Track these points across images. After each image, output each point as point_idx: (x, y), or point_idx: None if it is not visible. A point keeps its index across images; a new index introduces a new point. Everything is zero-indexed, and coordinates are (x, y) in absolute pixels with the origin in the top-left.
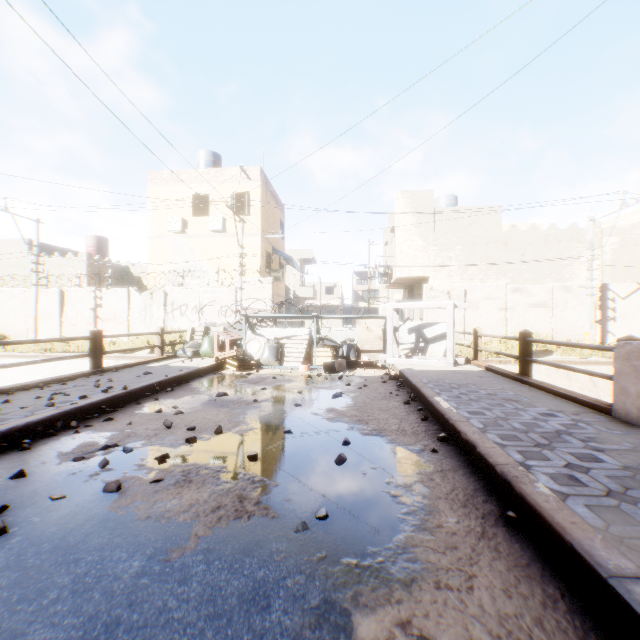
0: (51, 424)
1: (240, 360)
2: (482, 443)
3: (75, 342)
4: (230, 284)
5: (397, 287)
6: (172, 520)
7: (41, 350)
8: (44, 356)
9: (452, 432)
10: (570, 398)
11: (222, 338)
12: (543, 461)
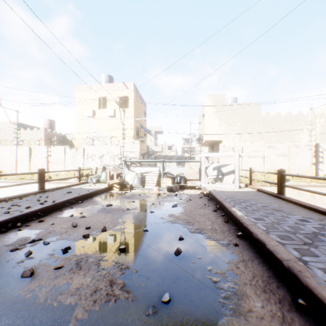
0: (5, 225)
1: (121, 185)
2: (268, 242)
3: (36, 174)
4: (117, 144)
5: (205, 145)
6: (61, 302)
7: (19, 178)
8: (20, 182)
9: (246, 232)
10: (313, 209)
11: (112, 172)
12: (313, 257)
